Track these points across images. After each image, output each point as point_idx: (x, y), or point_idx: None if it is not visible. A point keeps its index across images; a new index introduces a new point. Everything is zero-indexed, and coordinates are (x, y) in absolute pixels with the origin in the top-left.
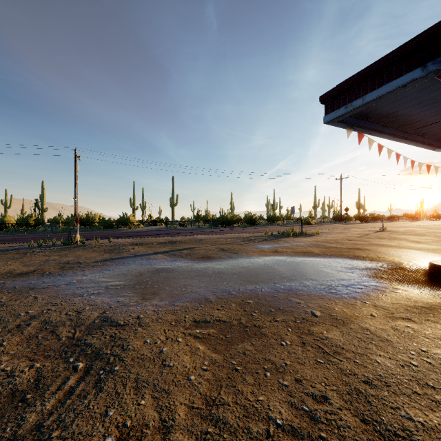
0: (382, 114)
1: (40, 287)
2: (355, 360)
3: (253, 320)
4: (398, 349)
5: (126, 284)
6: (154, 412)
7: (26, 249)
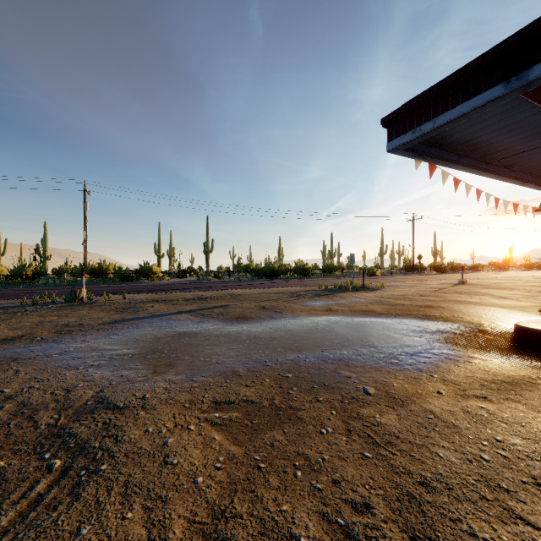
0: (459, 140)
1: (25, 357)
2: (412, 454)
3: (289, 400)
4: (467, 438)
5: (136, 353)
6: (142, 529)
7: (17, 308)
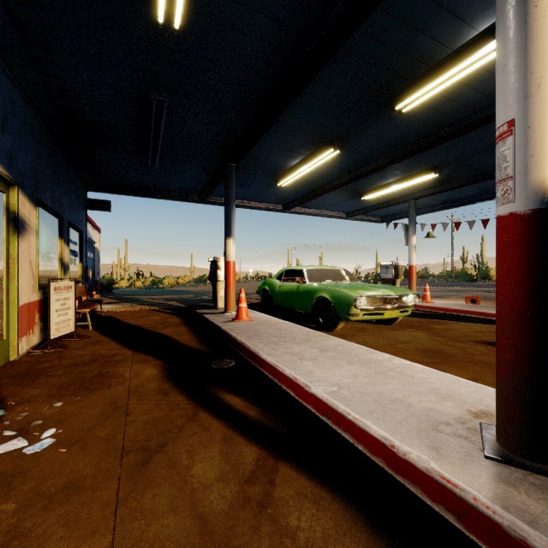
0: (397, 211)
1: None
2: None
3: None
4: None
5: None
6: None
7: None
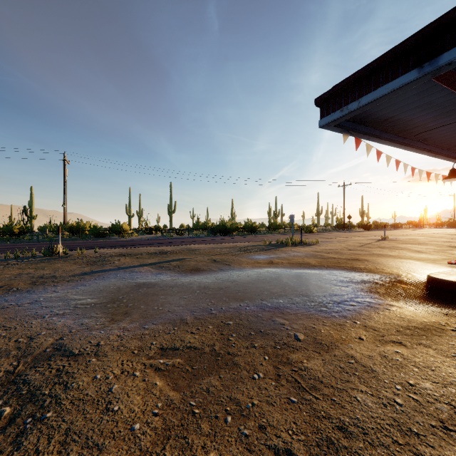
0: (380, 118)
1: None
2: (333, 398)
3: (228, 346)
4: (383, 383)
5: (98, 303)
6: None
7: (0, 261)
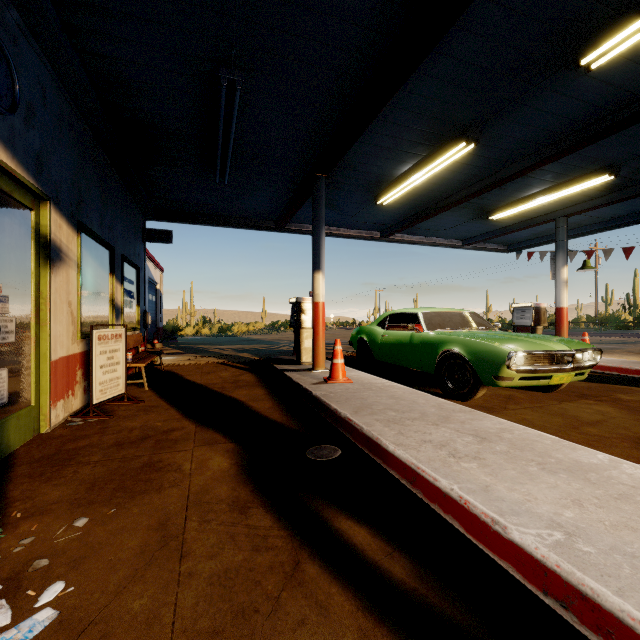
0: (532, 235)
1: None
2: None
3: None
4: None
5: None
6: None
7: None
